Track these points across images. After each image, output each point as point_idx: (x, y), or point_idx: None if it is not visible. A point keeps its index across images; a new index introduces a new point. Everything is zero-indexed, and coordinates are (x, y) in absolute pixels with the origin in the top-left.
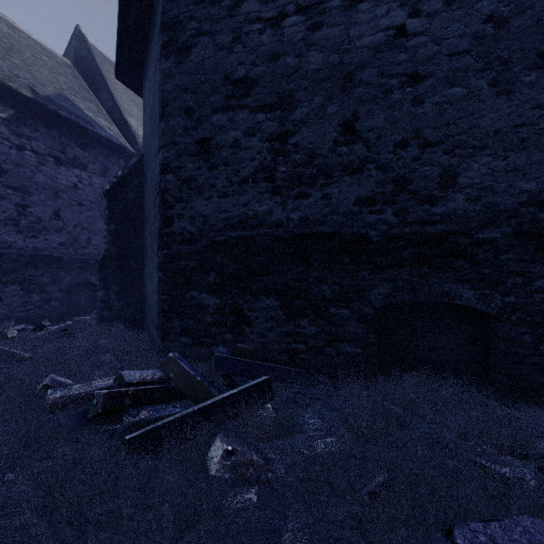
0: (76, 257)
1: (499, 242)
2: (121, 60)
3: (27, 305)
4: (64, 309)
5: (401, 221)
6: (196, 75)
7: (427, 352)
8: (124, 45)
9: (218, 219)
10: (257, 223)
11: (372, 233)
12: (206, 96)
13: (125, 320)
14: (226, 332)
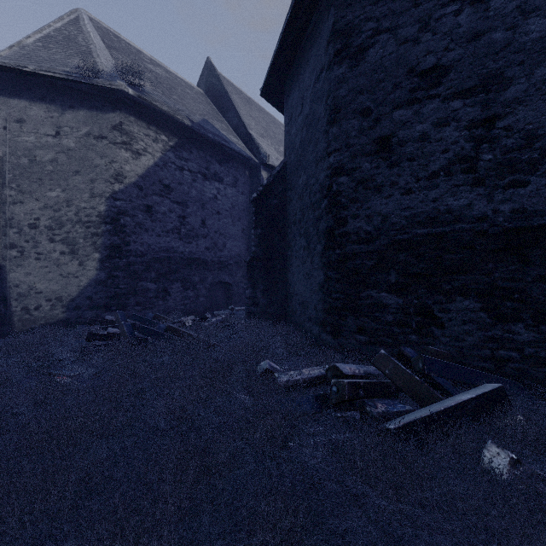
0: (216, 259)
1: None
2: (269, 78)
3: (185, 300)
4: (207, 304)
5: None
6: (374, 74)
7: None
8: (277, 63)
9: (401, 217)
10: (452, 218)
11: None
12: (385, 94)
13: (269, 315)
14: (410, 333)
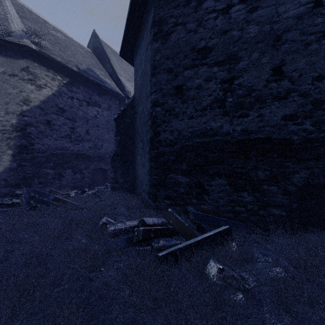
0: (96, 154)
1: None
2: (124, 46)
3: (74, 180)
4: (90, 182)
5: (317, 129)
6: (174, 49)
7: None
8: (127, 37)
9: (188, 132)
10: (213, 133)
11: (295, 137)
12: (180, 60)
13: (125, 189)
14: (192, 198)
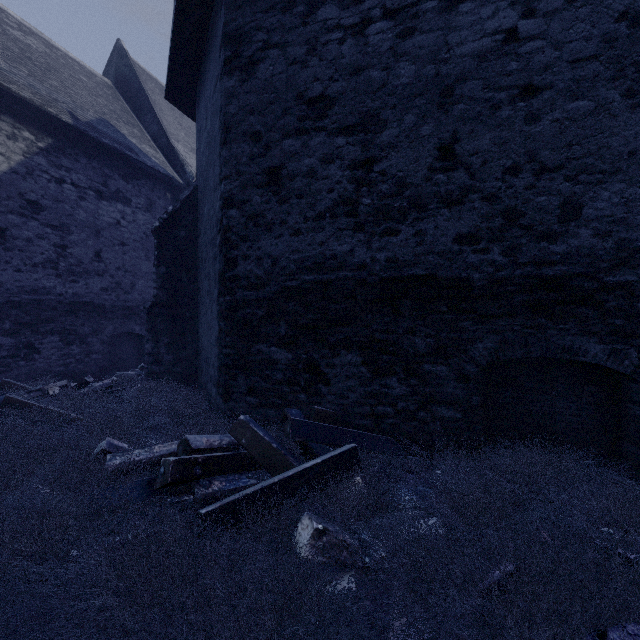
0: (119, 303)
1: (635, 287)
2: (172, 79)
3: (67, 358)
4: (106, 363)
5: (511, 261)
6: (264, 94)
7: (541, 418)
8: (177, 61)
9: (290, 261)
10: (337, 264)
11: (476, 276)
12: (275, 118)
13: (176, 376)
14: (299, 392)
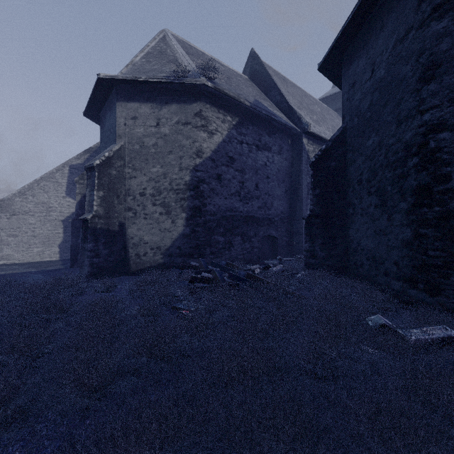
0: (265, 216)
1: None
2: (331, 52)
3: (243, 250)
4: (259, 255)
5: None
6: None
7: None
8: (342, 36)
9: None
10: None
11: None
12: None
13: (328, 267)
14: None
